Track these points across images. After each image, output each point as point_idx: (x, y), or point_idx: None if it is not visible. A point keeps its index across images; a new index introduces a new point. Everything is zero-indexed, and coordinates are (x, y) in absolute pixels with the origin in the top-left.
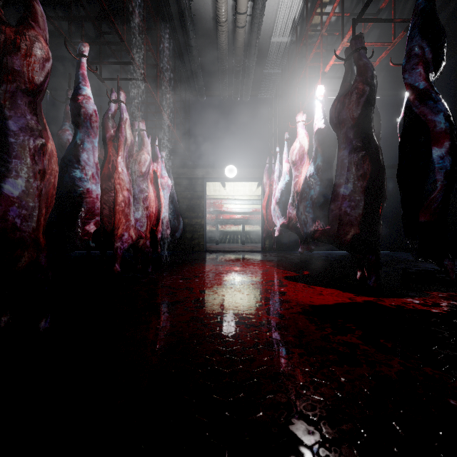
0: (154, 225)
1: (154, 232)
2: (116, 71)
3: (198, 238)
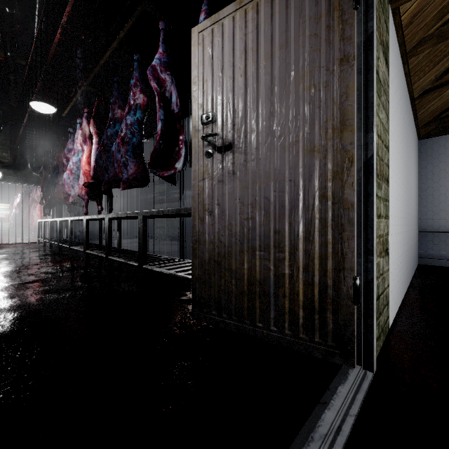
0: None
1: None
2: None
3: None
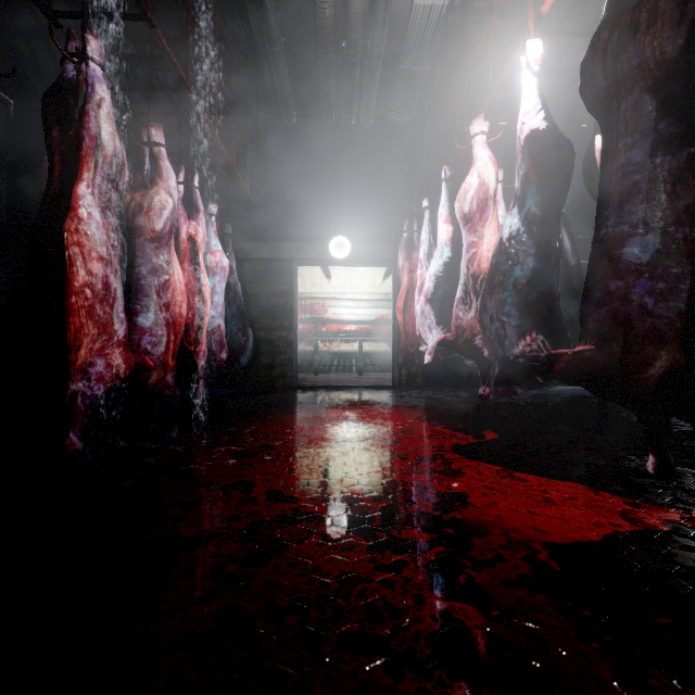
0: (191, 341)
1: (190, 355)
2: (132, 63)
3: (282, 365)
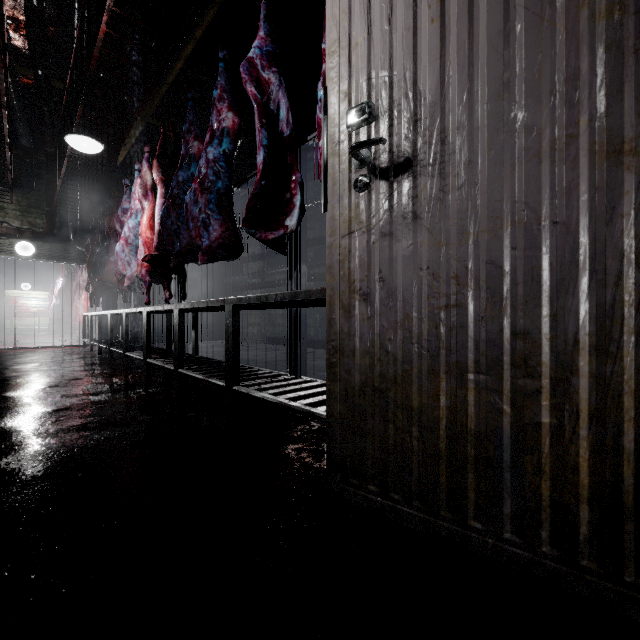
0: None
1: None
2: None
3: None
